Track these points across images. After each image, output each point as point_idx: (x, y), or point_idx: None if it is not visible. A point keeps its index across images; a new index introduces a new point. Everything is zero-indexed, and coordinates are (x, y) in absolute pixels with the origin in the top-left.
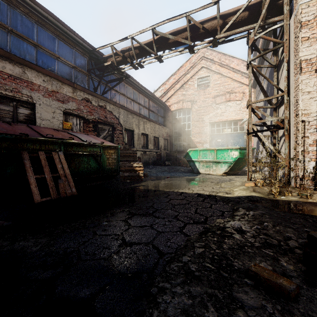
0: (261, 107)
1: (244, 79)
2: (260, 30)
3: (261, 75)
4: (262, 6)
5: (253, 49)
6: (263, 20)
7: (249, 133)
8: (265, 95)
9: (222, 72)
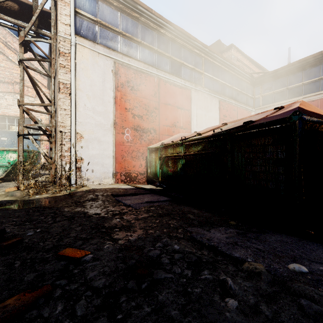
0: (37, 111)
1: (38, 76)
2: (34, 35)
3: (32, 79)
4: (33, 12)
5: (27, 49)
6: (36, 27)
7: (20, 135)
8: (41, 100)
9: (8, 55)
